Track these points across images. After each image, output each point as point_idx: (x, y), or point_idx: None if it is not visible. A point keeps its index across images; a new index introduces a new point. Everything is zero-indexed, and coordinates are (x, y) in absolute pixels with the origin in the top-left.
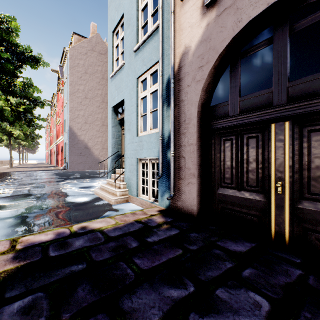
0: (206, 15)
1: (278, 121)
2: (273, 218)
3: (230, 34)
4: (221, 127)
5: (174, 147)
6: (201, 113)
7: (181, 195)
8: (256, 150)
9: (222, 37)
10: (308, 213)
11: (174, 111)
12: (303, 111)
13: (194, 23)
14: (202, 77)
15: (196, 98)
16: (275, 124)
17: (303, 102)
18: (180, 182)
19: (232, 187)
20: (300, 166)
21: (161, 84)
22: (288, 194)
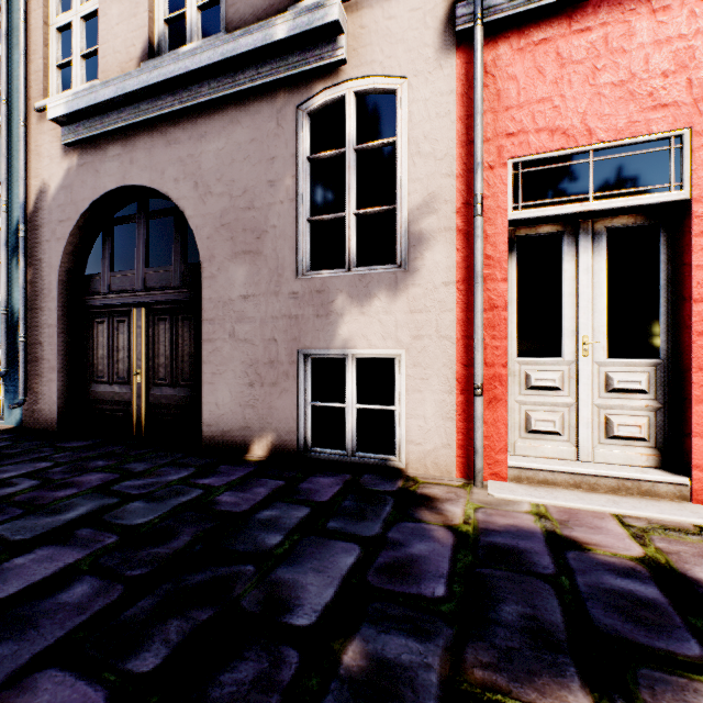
0: (68, 155)
1: (138, 306)
2: (135, 409)
3: (91, 196)
4: (93, 305)
5: (26, 328)
6: (68, 283)
7: (39, 400)
8: (125, 336)
9: (84, 195)
10: (157, 398)
11: (29, 273)
12: (153, 300)
13: (54, 155)
14: (64, 235)
15: (57, 262)
16: (137, 309)
17: (153, 292)
18: (37, 381)
19: (105, 381)
20: (154, 354)
21: (5, 225)
22: (145, 382)
